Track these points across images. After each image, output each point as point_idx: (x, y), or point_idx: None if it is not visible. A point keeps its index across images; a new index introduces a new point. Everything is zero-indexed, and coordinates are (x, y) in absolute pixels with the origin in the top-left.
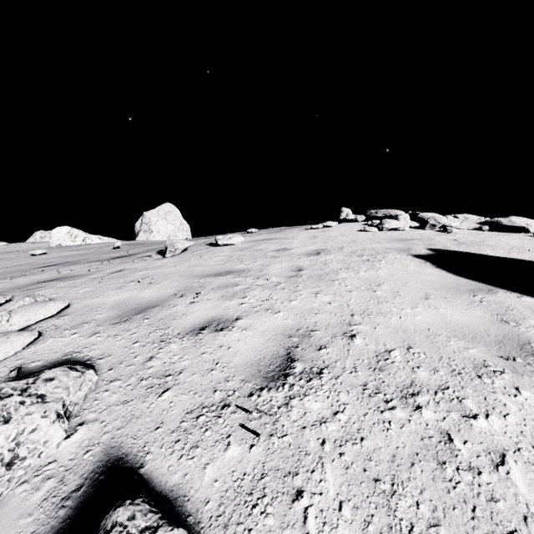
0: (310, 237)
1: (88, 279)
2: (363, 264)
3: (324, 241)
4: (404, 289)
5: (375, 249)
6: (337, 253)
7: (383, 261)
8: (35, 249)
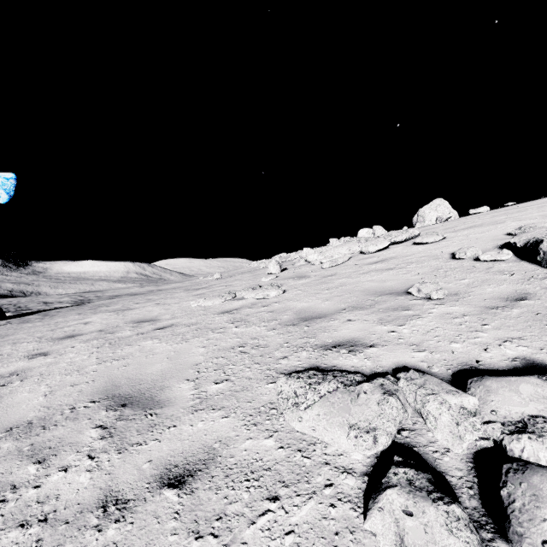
0: None
1: None
2: None
3: None
4: None
5: None
6: None
7: None
8: None
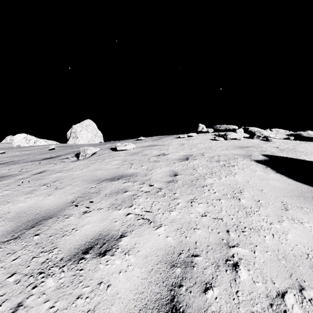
0: (180, 144)
1: (13, 180)
2: (222, 169)
3: (189, 148)
4: (262, 196)
5: (226, 155)
6: (200, 158)
7: (236, 166)
8: (0, 149)
